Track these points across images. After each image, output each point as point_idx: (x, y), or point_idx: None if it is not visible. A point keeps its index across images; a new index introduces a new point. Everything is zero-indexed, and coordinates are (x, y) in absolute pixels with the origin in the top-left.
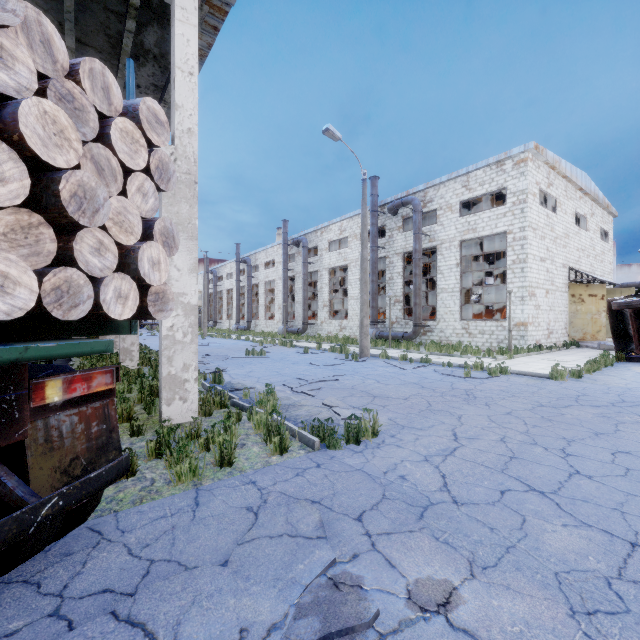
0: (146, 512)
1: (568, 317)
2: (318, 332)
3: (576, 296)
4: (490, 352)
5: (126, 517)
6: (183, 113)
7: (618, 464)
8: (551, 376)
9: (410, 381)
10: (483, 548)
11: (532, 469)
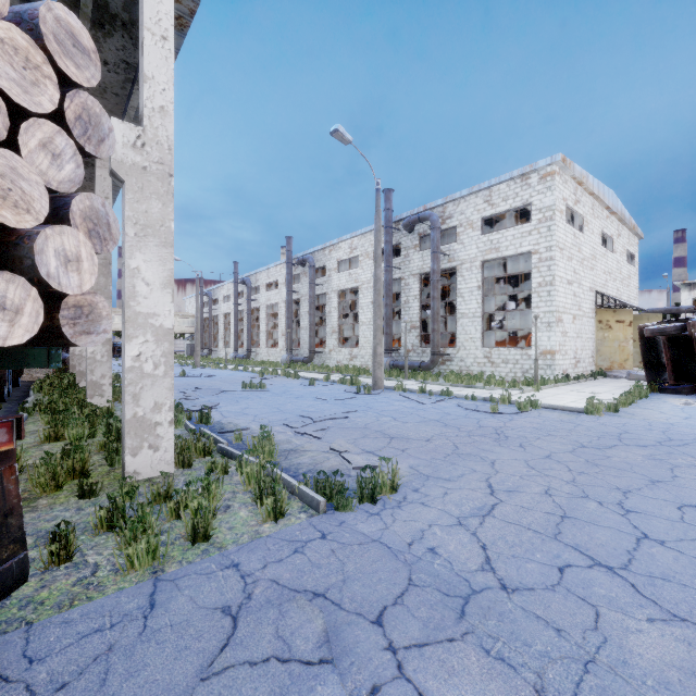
0: (74, 623)
1: (595, 345)
2: (326, 361)
3: (603, 322)
4: (515, 383)
5: (42, 633)
6: (154, 87)
7: (690, 523)
8: (586, 410)
9: (431, 418)
10: (552, 666)
11: (591, 533)
